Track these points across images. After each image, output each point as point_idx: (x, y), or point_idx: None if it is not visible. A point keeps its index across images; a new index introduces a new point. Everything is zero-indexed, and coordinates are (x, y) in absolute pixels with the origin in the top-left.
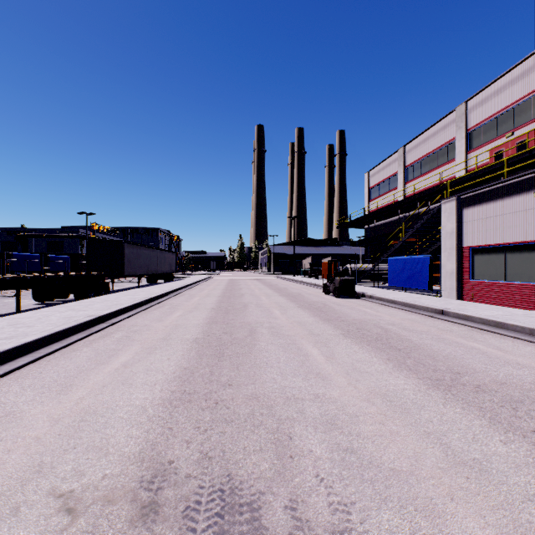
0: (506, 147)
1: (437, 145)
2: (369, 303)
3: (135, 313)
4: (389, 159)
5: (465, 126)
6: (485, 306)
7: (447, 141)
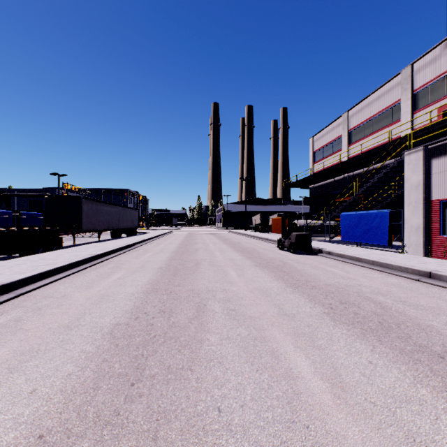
0: None
1: (381, 108)
2: (330, 260)
3: (65, 275)
4: (332, 124)
5: (411, 87)
6: None
7: (392, 103)
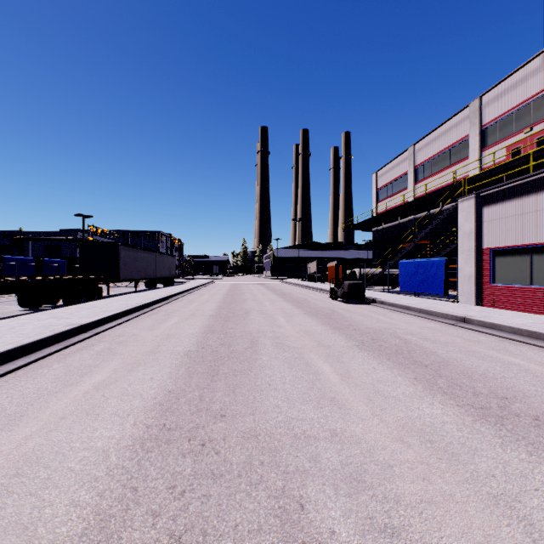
0: (524, 144)
1: (449, 143)
2: (381, 309)
3: (124, 320)
4: (397, 158)
5: (479, 122)
6: (510, 313)
7: (460, 139)
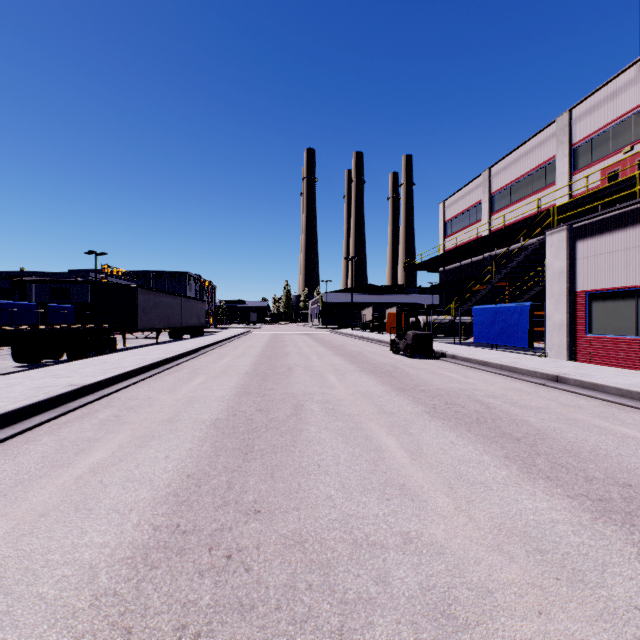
0: (623, 166)
1: (532, 166)
2: (453, 364)
3: (139, 379)
4: (469, 185)
5: (568, 141)
6: (612, 370)
7: (545, 161)
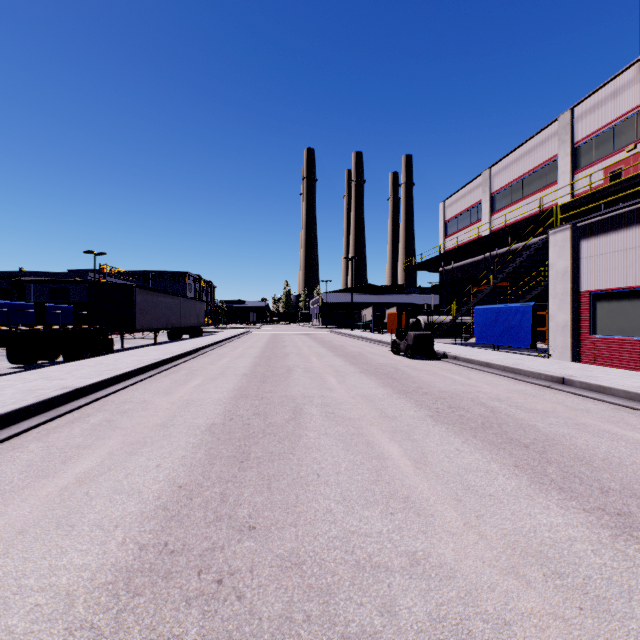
0: (626, 164)
1: (533, 165)
2: (455, 366)
3: (135, 381)
4: (470, 184)
5: (570, 140)
6: (618, 371)
7: (547, 160)
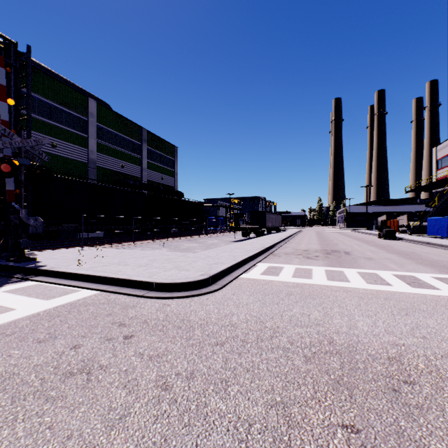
0: None
1: None
2: (400, 241)
3: (289, 239)
4: None
5: None
6: None
7: None
